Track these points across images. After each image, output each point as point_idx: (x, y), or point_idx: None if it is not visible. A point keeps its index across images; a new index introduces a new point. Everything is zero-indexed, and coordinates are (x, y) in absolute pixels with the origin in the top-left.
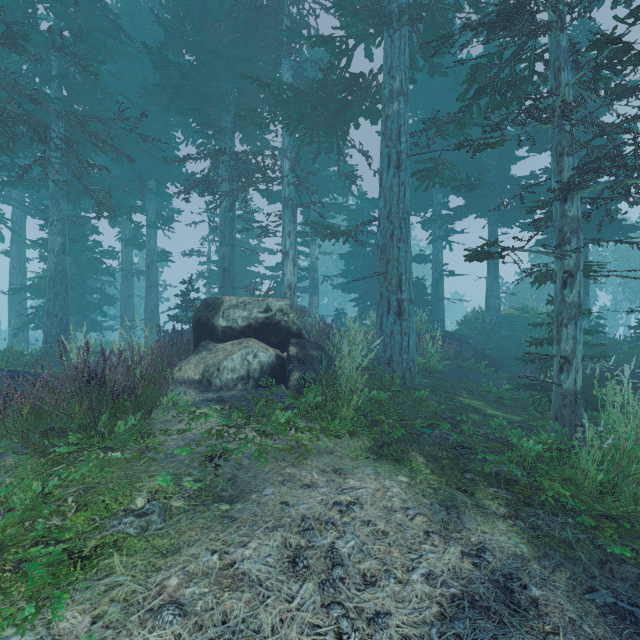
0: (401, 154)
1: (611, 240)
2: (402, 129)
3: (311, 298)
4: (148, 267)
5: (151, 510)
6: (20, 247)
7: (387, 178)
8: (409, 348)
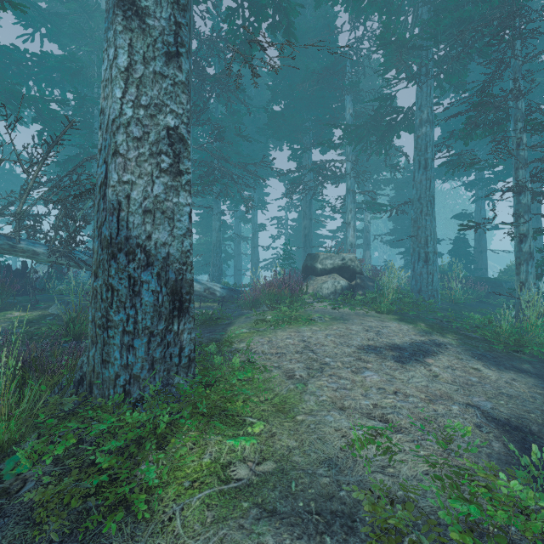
0: (427, 160)
1: None
2: (428, 144)
3: (364, 252)
4: (253, 235)
5: (321, 317)
6: None
7: (418, 175)
8: (433, 283)
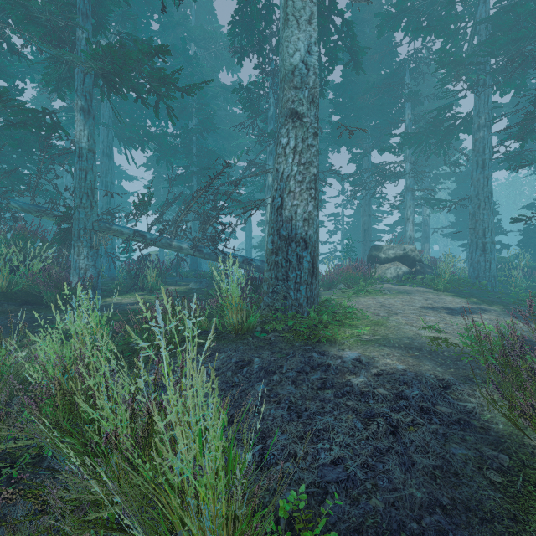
0: (485, 160)
1: None
2: (485, 146)
3: (423, 245)
4: None
5: (389, 290)
6: (250, 225)
7: (475, 174)
8: (490, 269)
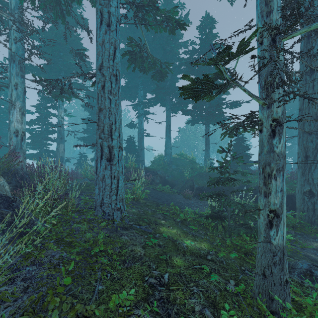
0: (112, 15)
1: (299, 95)
2: None
3: (58, 145)
4: None
5: None
6: None
7: (99, 35)
8: (119, 190)
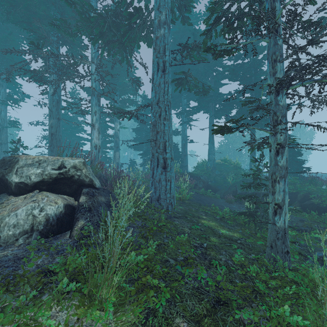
0: (166, 63)
1: (303, 123)
2: (166, 46)
3: (115, 153)
4: None
5: None
6: None
7: (157, 78)
8: (171, 190)
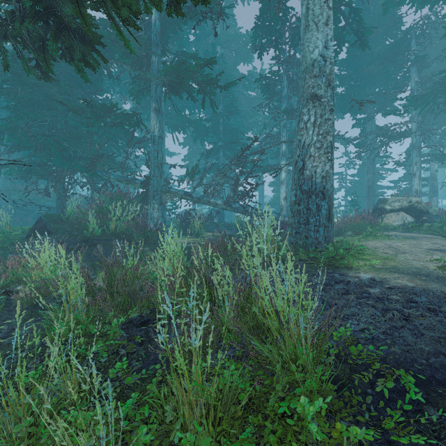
0: None
1: None
2: None
3: (430, 199)
4: None
5: (396, 235)
6: (262, 186)
7: None
8: None
